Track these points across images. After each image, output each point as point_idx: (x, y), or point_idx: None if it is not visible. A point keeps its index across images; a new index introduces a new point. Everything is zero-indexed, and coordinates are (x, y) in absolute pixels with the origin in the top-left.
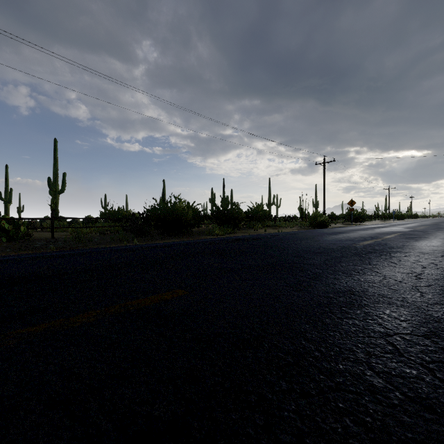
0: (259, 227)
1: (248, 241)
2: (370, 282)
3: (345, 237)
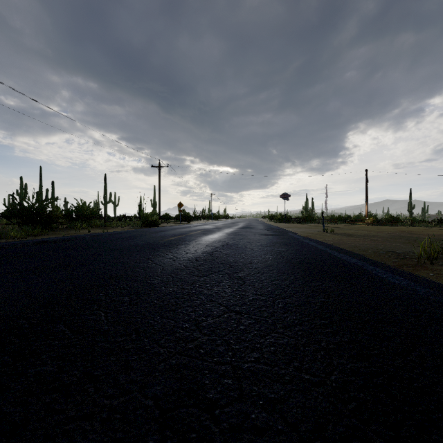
0: (84, 227)
1: (54, 243)
2: (136, 267)
3: (161, 235)
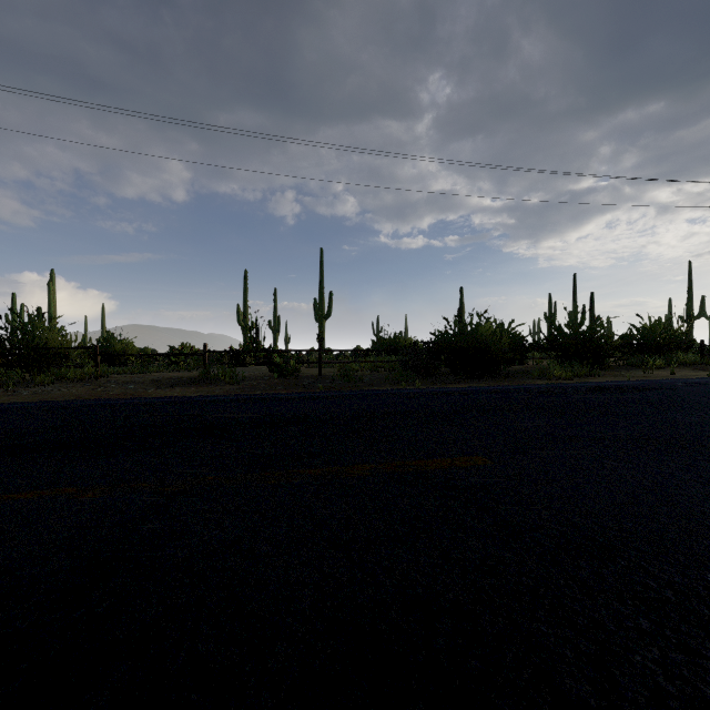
0: (658, 365)
1: (622, 391)
2: None
3: None
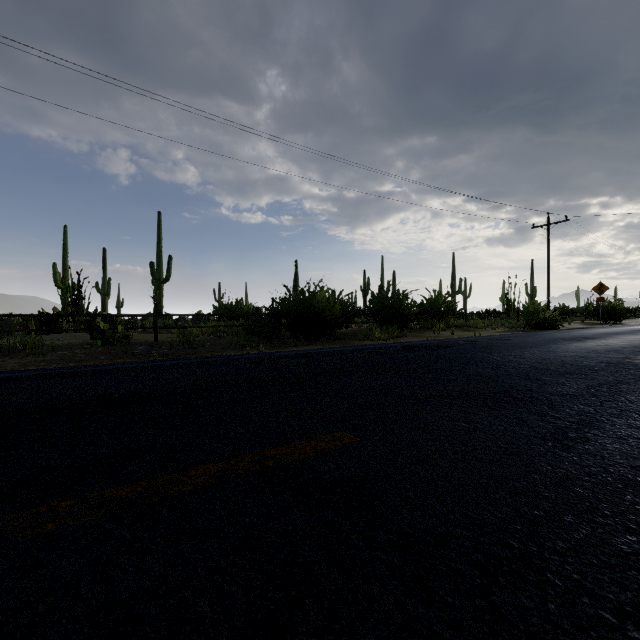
0: (441, 327)
1: (429, 349)
2: None
3: (601, 346)
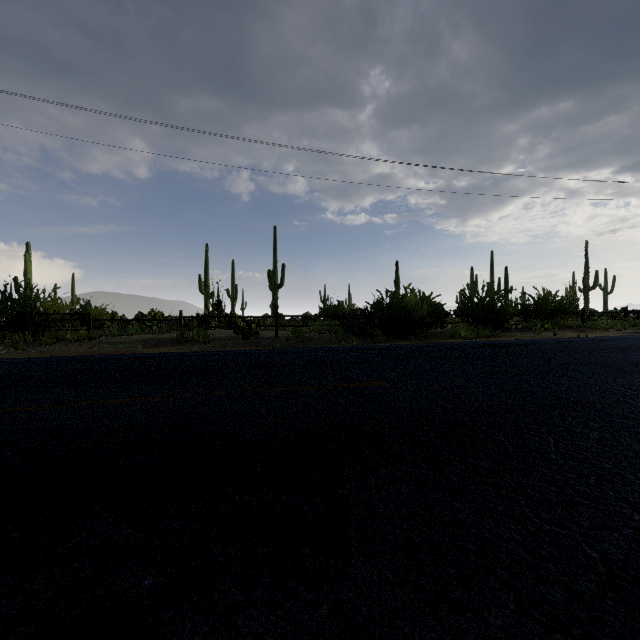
0: (546, 328)
1: (503, 347)
2: (627, 397)
3: None
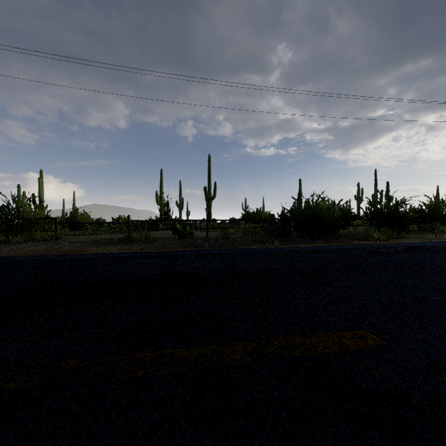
0: (444, 230)
1: (436, 251)
2: None
3: None
